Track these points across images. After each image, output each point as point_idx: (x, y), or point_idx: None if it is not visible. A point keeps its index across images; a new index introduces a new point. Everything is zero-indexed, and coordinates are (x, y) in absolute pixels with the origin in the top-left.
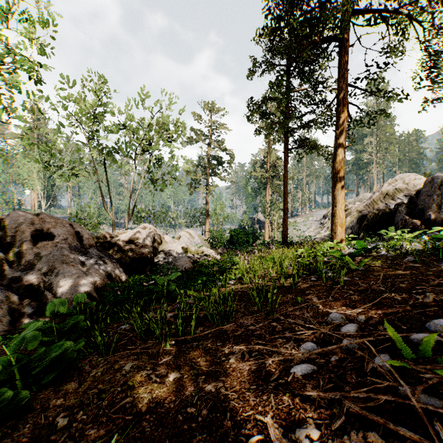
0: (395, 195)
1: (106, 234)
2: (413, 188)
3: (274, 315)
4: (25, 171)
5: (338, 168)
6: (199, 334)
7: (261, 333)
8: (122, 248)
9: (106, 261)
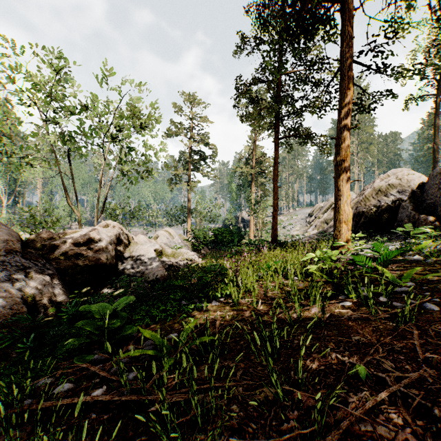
0: (388, 191)
1: (45, 235)
2: (407, 184)
3: (325, 435)
4: None
5: (343, 154)
6: None
7: None
8: (67, 252)
9: (33, 274)
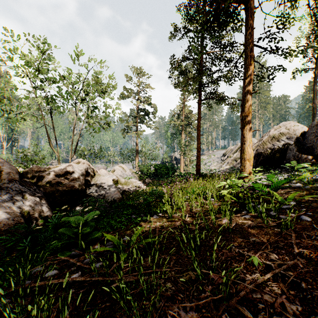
0: (280, 138)
1: (35, 169)
2: (293, 132)
3: (229, 301)
4: None
5: (246, 111)
6: None
7: None
8: (51, 181)
9: (27, 196)
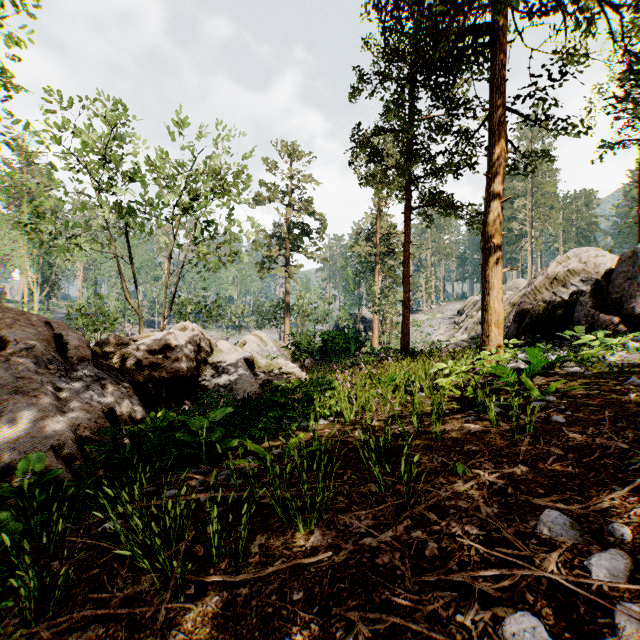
0: (567, 280)
1: (114, 340)
2: (594, 270)
3: (414, 508)
4: (7, 242)
5: (492, 234)
6: (249, 575)
7: (395, 565)
8: (141, 362)
9: (109, 387)
